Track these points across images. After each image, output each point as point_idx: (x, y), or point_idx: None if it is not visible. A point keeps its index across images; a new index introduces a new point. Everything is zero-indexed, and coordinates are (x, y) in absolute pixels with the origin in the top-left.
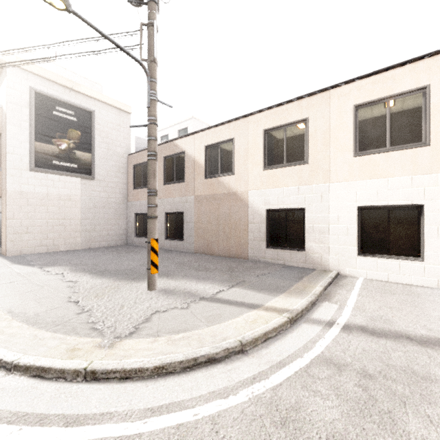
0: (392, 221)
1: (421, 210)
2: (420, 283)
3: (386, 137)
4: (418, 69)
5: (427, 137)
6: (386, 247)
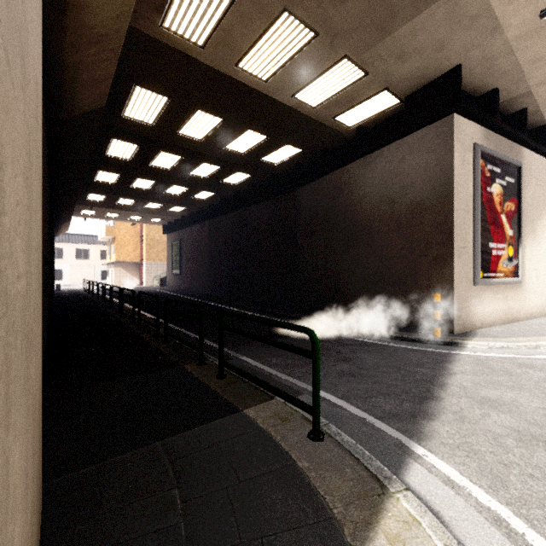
0: (57, 273)
1: (62, 271)
2: (62, 285)
3: (56, 256)
4: (62, 244)
5: (63, 258)
6: (56, 279)
